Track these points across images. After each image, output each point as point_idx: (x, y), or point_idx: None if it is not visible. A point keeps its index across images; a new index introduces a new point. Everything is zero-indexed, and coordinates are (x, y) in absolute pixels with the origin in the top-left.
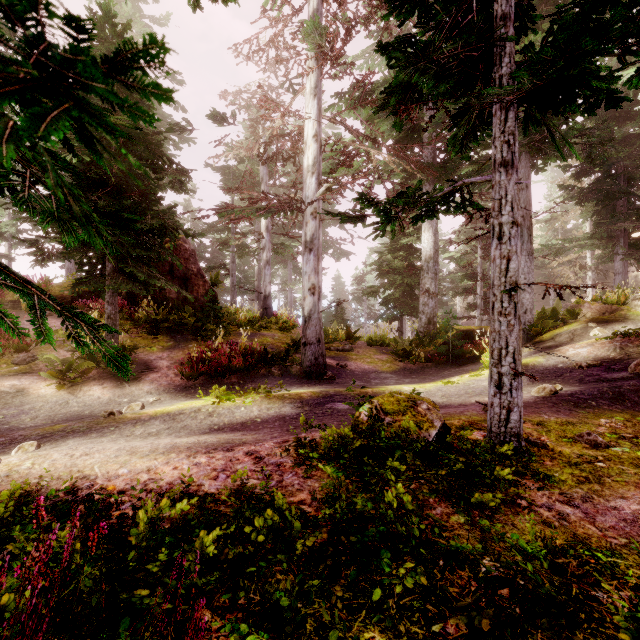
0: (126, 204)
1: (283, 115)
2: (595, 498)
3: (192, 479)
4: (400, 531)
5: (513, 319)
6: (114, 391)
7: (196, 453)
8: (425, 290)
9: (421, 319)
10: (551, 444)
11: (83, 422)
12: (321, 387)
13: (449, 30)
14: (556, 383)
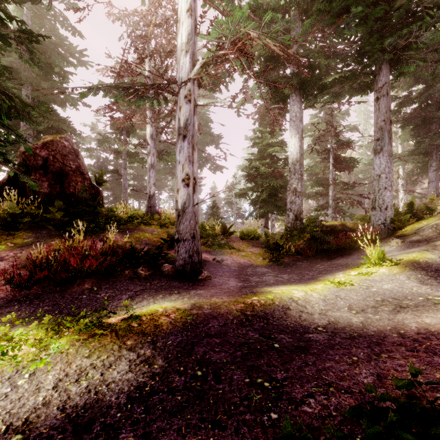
0: None
1: None
2: None
3: None
4: None
5: None
6: None
7: None
8: (292, 189)
9: (289, 215)
10: None
11: None
12: (194, 295)
13: None
14: None
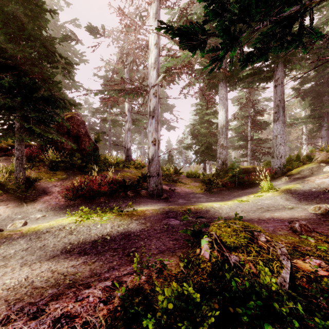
0: (25, 80)
1: (135, 29)
2: None
3: None
4: None
5: None
6: (14, 209)
7: None
8: (220, 145)
9: (218, 162)
10: None
11: None
12: (159, 205)
13: None
14: (317, 202)
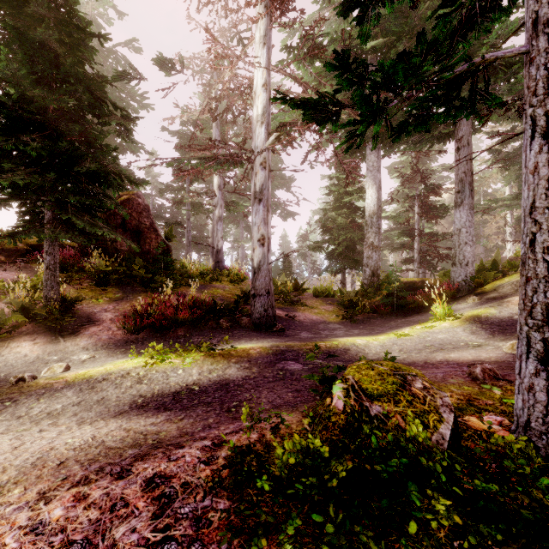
0: (61, 145)
1: (232, 61)
2: None
3: None
4: None
5: None
6: (45, 347)
7: (61, 484)
8: (369, 244)
9: (365, 271)
10: None
11: None
12: (271, 341)
13: None
14: None
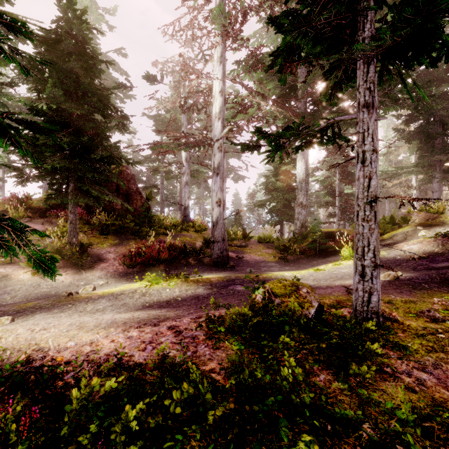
0: (83, 140)
1: (197, 76)
2: (443, 365)
3: (123, 353)
4: (295, 402)
5: (373, 224)
6: (74, 276)
7: (130, 328)
8: (299, 203)
9: (296, 224)
10: (401, 319)
11: (49, 300)
12: (225, 273)
13: (322, 6)
14: (396, 270)
